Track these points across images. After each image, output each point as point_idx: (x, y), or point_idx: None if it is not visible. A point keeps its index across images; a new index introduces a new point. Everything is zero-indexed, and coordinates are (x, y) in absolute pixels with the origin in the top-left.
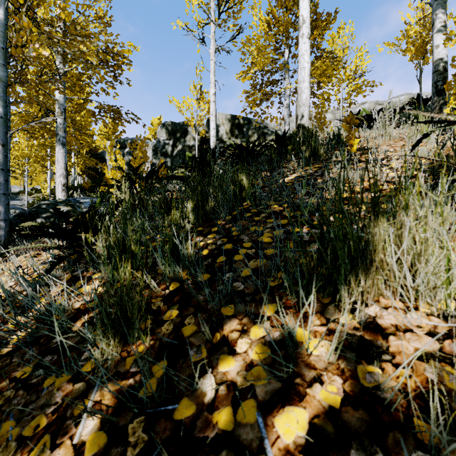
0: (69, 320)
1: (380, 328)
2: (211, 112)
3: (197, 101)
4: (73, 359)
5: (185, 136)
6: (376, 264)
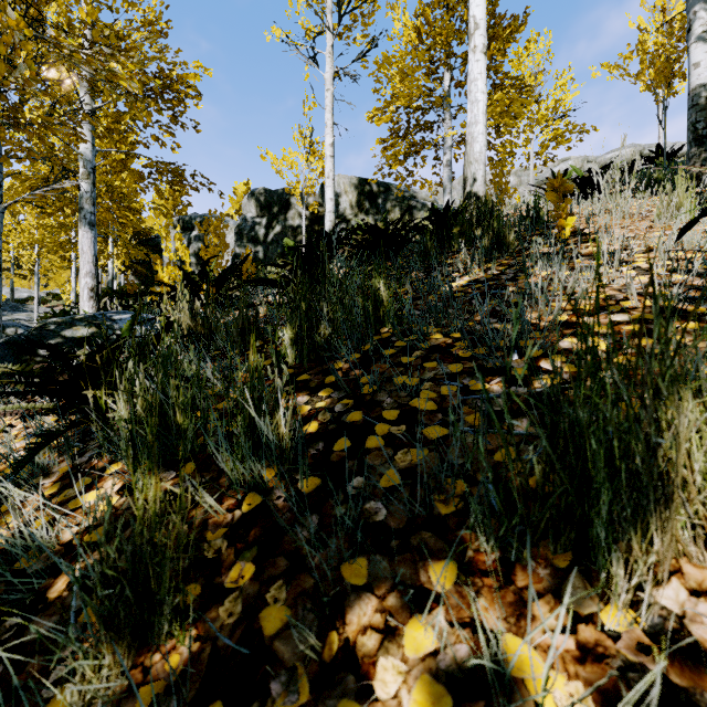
0: (47, 570)
1: (703, 652)
2: (328, 174)
3: (304, 156)
4: (34, 679)
5: (286, 211)
6: (676, 493)
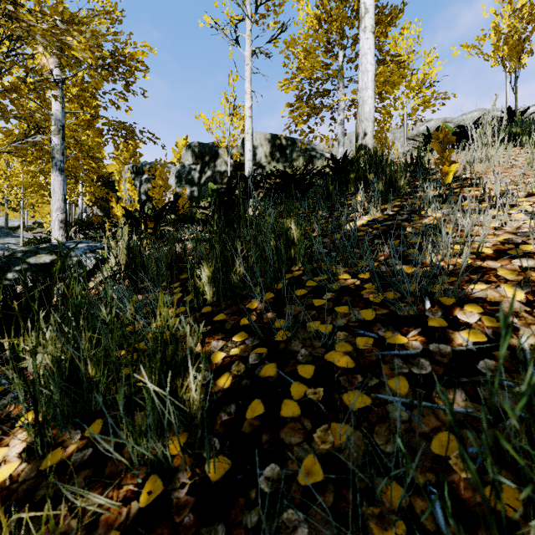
0: None
1: None
2: (247, 130)
3: (229, 117)
4: None
5: (215, 160)
6: None
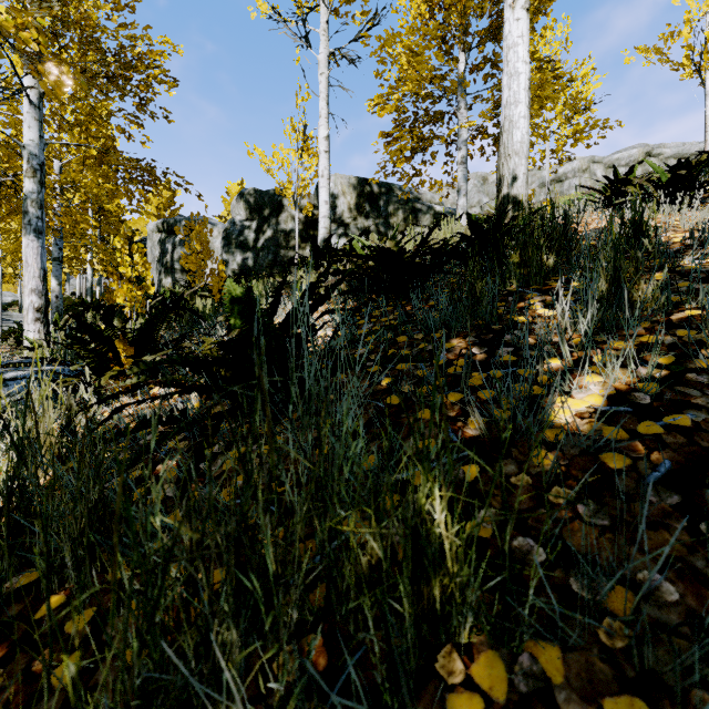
0: None
1: None
2: (322, 172)
3: (297, 153)
4: None
5: (278, 214)
6: None
